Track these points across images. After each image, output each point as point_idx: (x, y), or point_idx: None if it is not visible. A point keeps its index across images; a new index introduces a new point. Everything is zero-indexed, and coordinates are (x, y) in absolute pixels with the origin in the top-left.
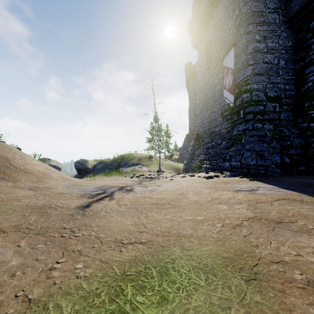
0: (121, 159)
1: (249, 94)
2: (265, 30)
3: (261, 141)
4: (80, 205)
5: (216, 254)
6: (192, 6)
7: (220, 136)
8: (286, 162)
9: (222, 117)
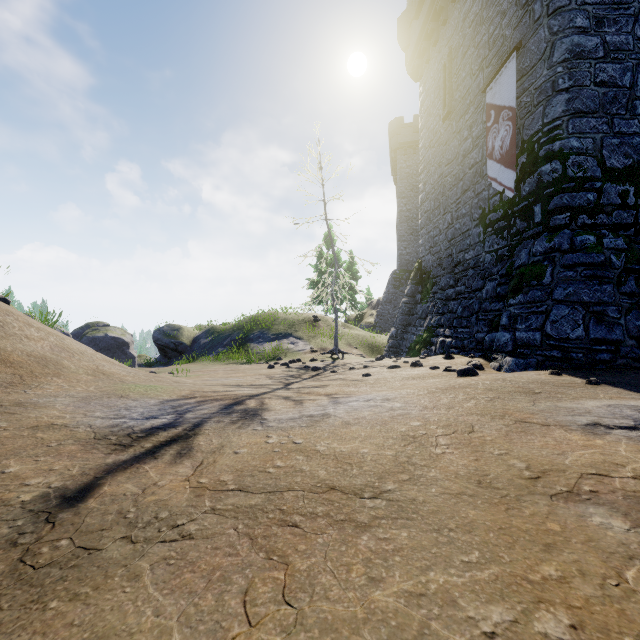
0: (253, 324)
1: (560, 163)
2: (599, 3)
3: (596, 277)
4: (58, 487)
5: None
6: None
7: (477, 271)
8: None
9: (482, 227)
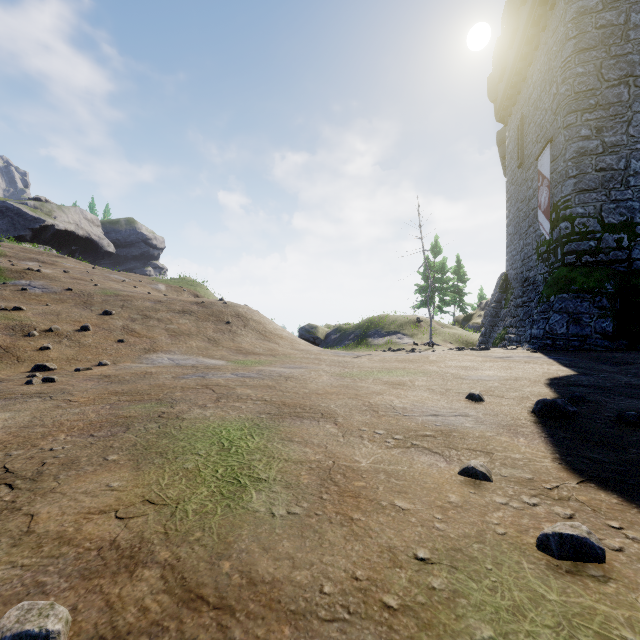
0: (370, 324)
1: (570, 223)
2: (599, 118)
3: (579, 298)
4: (340, 359)
5: (418, 371)
6: (493, 56)
7: (534, 287)
8: (630, 331)
9: (537, 255)
